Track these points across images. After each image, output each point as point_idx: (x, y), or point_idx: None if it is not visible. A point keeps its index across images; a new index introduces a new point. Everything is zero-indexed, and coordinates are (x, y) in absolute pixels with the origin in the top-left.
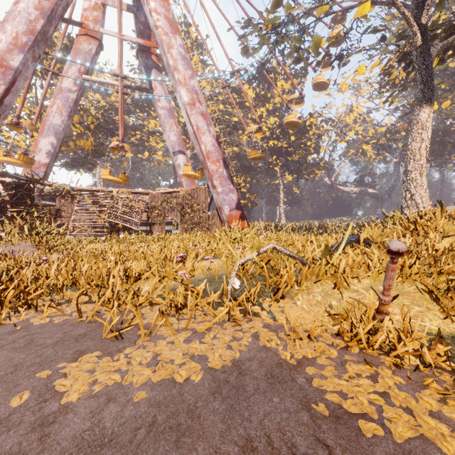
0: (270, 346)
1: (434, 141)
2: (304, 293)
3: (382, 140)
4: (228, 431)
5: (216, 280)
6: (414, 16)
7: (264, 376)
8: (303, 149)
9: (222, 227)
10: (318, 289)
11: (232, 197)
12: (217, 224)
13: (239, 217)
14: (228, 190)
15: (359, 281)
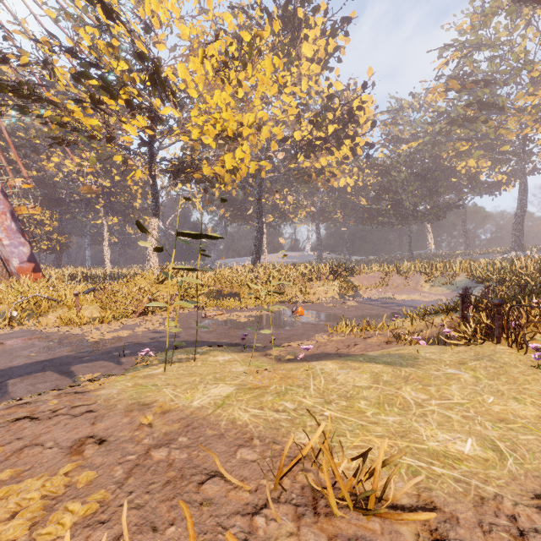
0: (28, 329)
1: (236, 208)
2: (54, 314)
3: (207, 196)
4: (5, 337)
5: (1, 314)
6: (149, 169)
7: (21, 332)
8: (130, 193)
9: (10, 279)
10: (62, 311)
11: (24, 251)
12: (2, 275)
13: (32, 269)
14: (18, 244)
15: (82, 307)
